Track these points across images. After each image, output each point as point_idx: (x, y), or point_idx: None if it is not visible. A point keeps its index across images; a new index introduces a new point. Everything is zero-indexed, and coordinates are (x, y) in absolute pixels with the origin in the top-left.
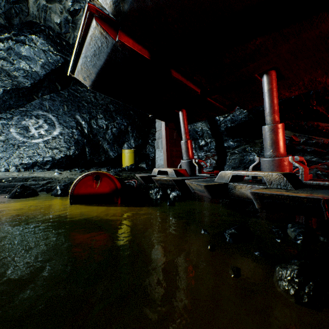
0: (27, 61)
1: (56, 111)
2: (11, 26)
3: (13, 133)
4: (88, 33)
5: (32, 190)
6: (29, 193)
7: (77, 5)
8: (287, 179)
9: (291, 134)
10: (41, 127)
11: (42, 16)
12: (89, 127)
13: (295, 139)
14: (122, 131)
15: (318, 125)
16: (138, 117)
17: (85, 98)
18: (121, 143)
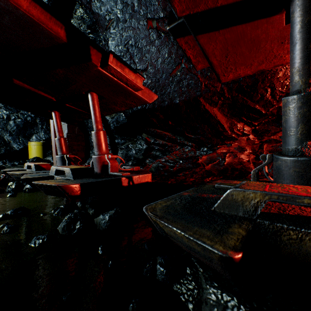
0: None
1: None
2: None
3: None
4: None
5: None
6: None
7: None
8: (73, 172)
9: (146, 136)
10: None
11: None
12: None
13: (148, 140)
14: (28, 122)
15: (156, 131)
16: None
17: None
18: (28, 135)
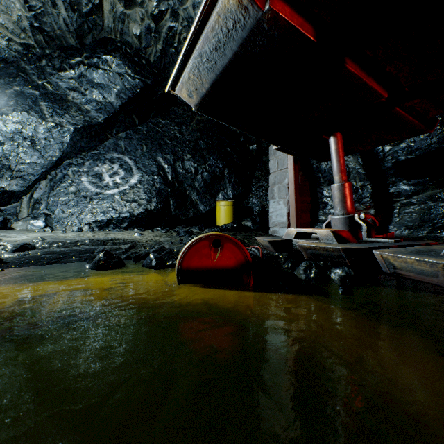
0: (100, 90)
1: (134, 153)
2: (82, 48)
3: (85, 182)
4: (214, 8)
5: (118, 259)
6: (115, 262)
7: (163, 5)
8: None
9: None
10: (117, 173)
11: (119, 29)
12: (173, 172)
13: None
14: (215, 176)
15: None
16: (238, 155)
17: (168, 133)
18: (214, 193)
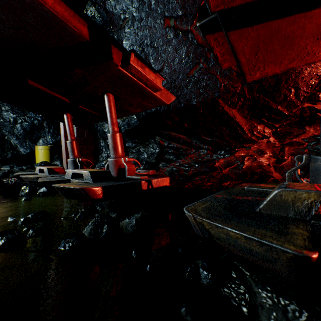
0: None
1: None
2: None
3: None
4: None
5: None
6: None
7: None
8: (92, 175)
9: (160, 139)
10: None
11: None
12: None
13: (162, 143)
14: (35, 126)
15: (171, 134)
16: None
17: None
18: (34, 139)
